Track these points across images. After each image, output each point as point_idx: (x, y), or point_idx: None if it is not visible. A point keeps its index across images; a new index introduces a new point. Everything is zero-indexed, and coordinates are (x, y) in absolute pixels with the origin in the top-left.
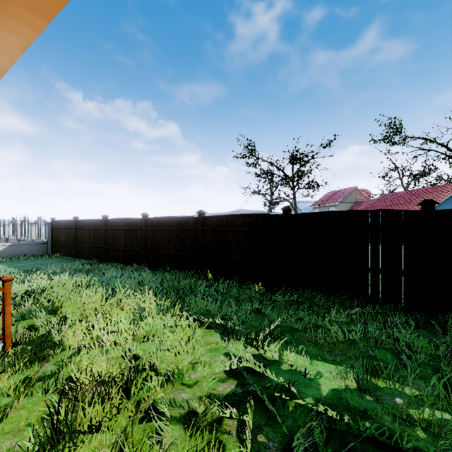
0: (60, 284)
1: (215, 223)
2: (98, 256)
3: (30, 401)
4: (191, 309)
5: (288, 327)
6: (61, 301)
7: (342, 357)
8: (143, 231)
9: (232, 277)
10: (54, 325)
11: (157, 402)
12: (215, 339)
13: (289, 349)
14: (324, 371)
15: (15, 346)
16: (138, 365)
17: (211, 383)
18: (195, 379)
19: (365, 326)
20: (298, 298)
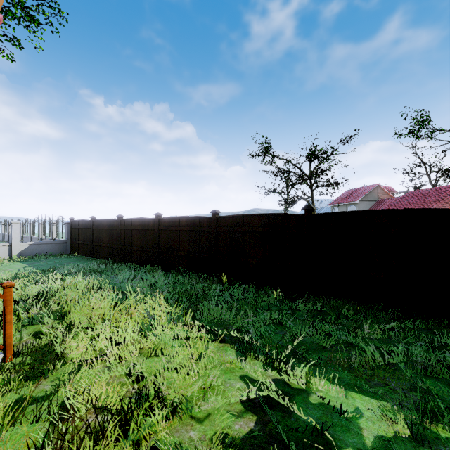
0: (73, 285)
1: (230, 223)
2: (113, 255)
3: (18, 431)
4: (204, 318)
5: (314, 344)
6: (70, 306)
7: (384, 389)
8: (157, 231)
9: (247, 281)
10: (60, 332)
11: (160, 443)
12: (230, 358)
13: (318, 373)
14: (364, 407)
15: (11, 360)
16: (140, 392)
17: (225, 423)
18: (207, 411)
19: (407, 347)
20: (322, 307)
